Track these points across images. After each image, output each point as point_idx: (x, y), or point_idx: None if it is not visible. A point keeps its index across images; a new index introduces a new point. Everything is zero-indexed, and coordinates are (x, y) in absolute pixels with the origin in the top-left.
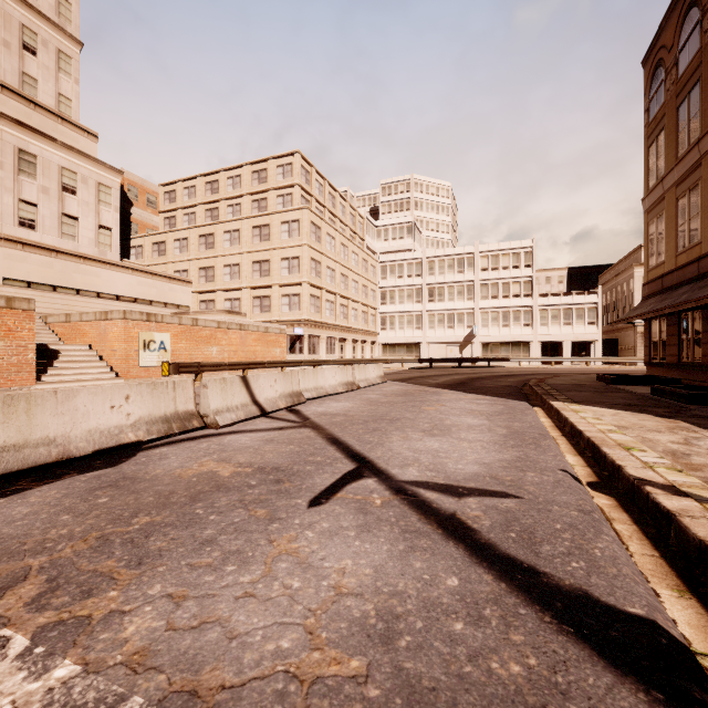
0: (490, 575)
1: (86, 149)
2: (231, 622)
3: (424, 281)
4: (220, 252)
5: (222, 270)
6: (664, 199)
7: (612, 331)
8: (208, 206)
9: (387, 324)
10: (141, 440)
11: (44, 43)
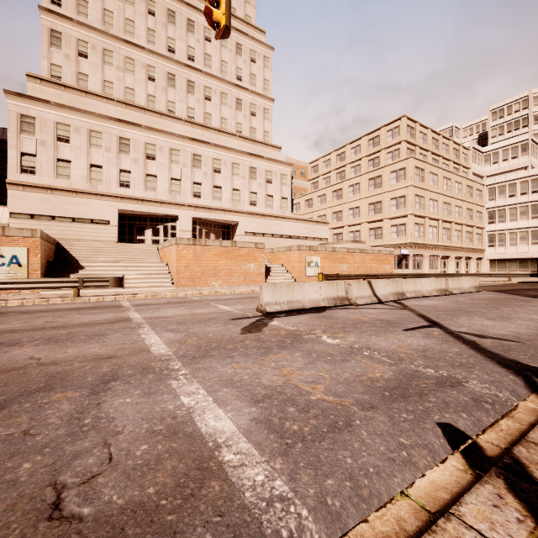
0: (474, 351)
1: (276, 157)
2: (376, 342)
3: None
4: (346, 200)
5: (347, 212)
6: None
7: None
8: (338, 170)
9: (495, 241)
10: (325, 306)
11: (258, 108)
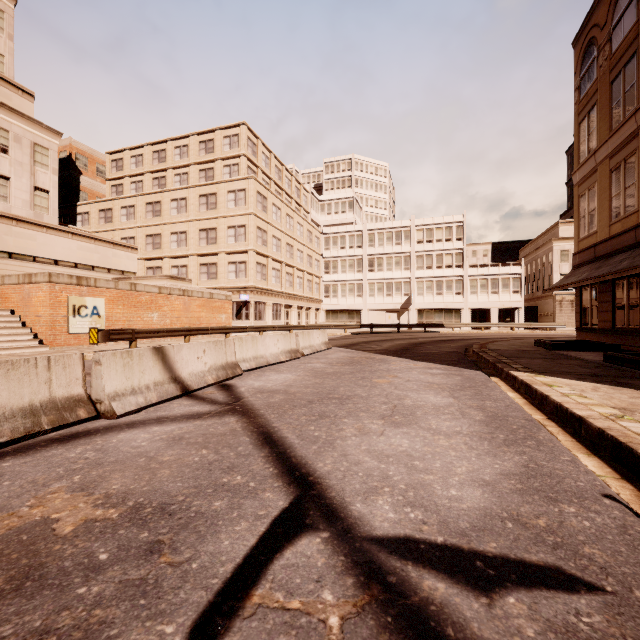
0: None
1: (21, 108)
2: None
3: (364, 252)
4: (167, 220)
5: (169, 237)
6: (596, 171)
7: (532, 299)
8: (155, 174)
9: (330, 292)
10: None
11: None
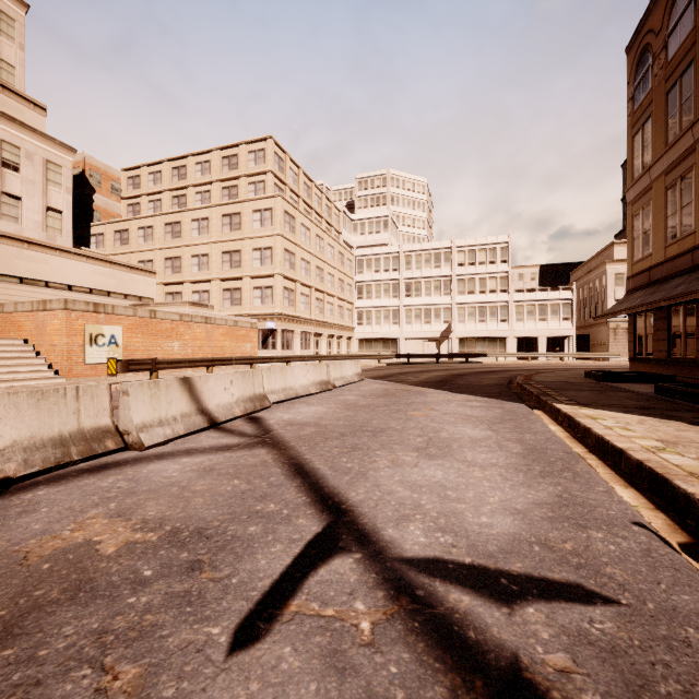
0: None
1: (32, 123)
2: None
3: (401, 276)
4: (188, 242)
5: (190, 260)
6: (651, 189)
7: (584, 327)
8: (175, 193)
9: (364, 319)
10: (9, 477)
11: None
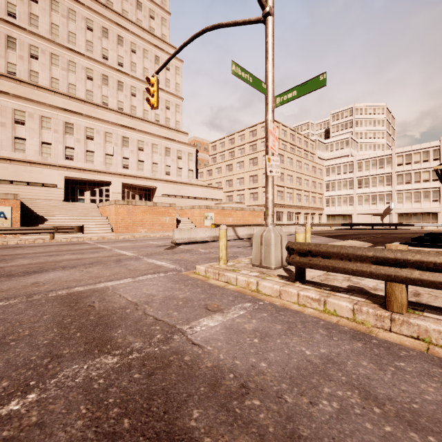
0: None
1: (184, 140)
2: None
3: (354, 175)
4: (235, 172)
5: (236, 181)
6: None
7: None
8: (230, 150)
9: (330, 203)
10: (208, 240)
11: (172, 104)
